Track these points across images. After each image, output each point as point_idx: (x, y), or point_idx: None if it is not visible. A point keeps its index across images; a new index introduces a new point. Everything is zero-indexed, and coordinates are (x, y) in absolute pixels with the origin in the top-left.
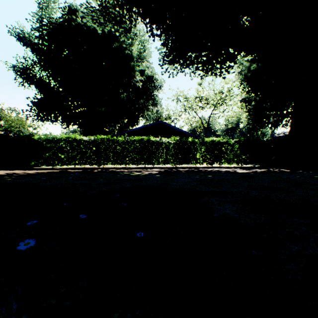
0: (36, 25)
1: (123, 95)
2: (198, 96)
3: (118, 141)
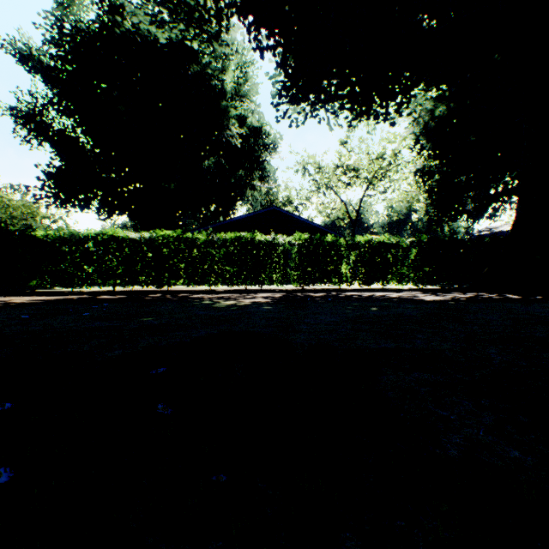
0: (51, 34)
1: (208, 162)
2: (342, 164)
3: (195, 242)
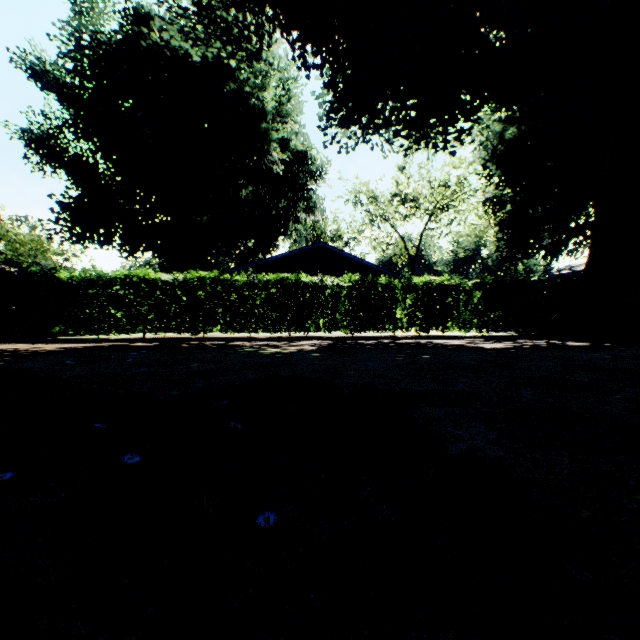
0: (67, 46)
1: (246, 191)
2: (399, 192)
3: (234, 284)
